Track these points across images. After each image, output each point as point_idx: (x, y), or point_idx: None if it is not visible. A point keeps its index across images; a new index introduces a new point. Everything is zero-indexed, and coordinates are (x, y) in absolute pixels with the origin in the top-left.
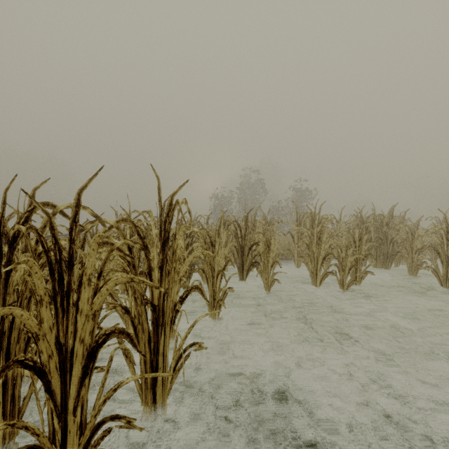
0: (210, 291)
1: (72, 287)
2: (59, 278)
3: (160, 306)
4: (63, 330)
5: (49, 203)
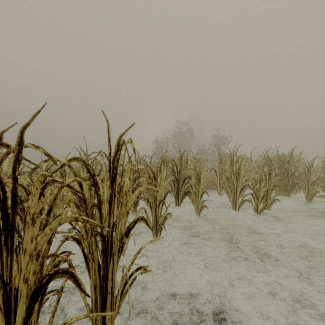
0: (153, 216)
1: (16, 226)
2: (3, 217)
3: (109, 237)
4: (8, 269)
5: (3, 142)
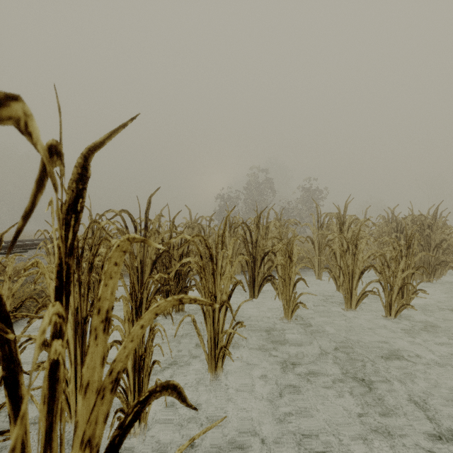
0: (210, 331)
1: None
2: None
3: None
4: None
5: None
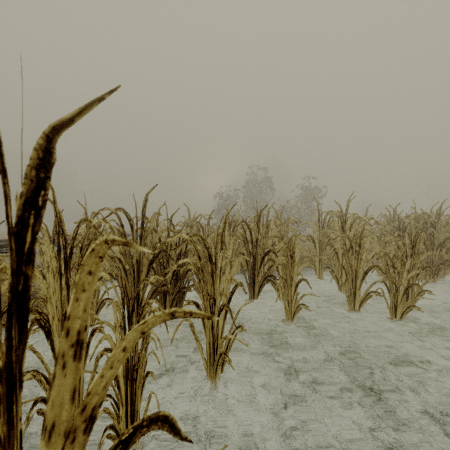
0: (208, 336)
1: None
2: None
3: None
4: None
5: None
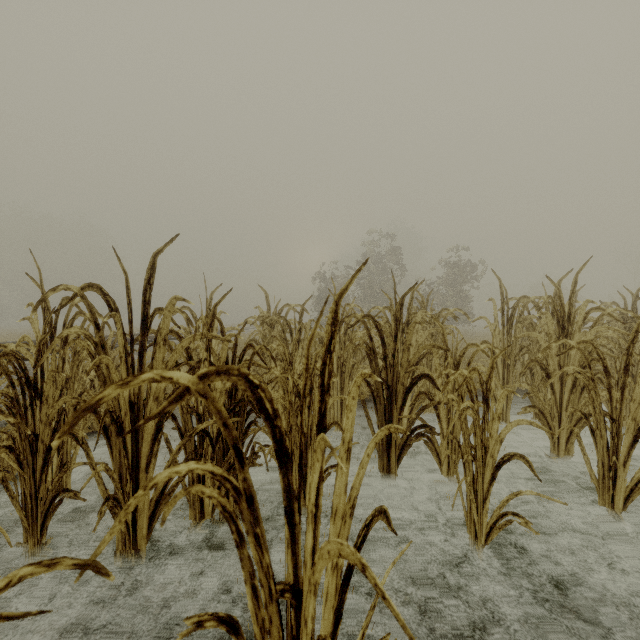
0: None
1: None
2: None
3: None
4: None
5: None
